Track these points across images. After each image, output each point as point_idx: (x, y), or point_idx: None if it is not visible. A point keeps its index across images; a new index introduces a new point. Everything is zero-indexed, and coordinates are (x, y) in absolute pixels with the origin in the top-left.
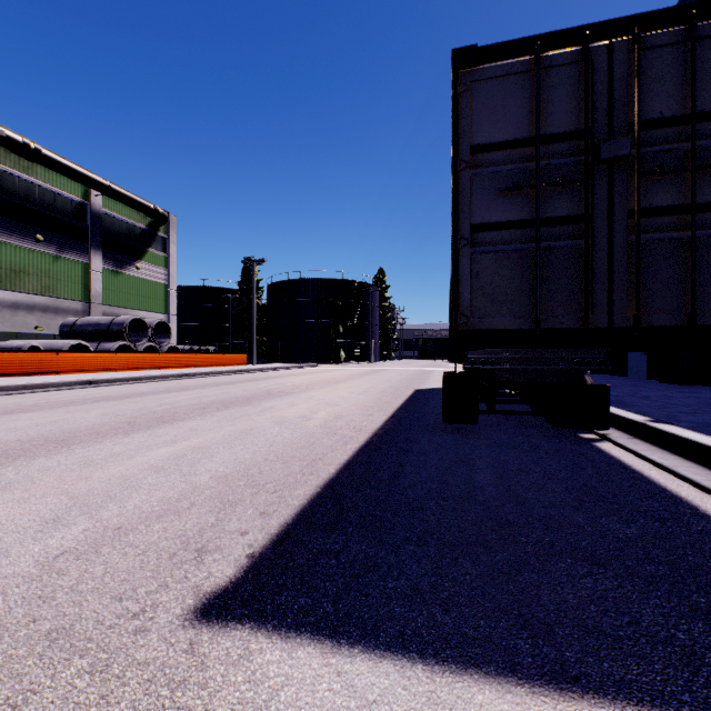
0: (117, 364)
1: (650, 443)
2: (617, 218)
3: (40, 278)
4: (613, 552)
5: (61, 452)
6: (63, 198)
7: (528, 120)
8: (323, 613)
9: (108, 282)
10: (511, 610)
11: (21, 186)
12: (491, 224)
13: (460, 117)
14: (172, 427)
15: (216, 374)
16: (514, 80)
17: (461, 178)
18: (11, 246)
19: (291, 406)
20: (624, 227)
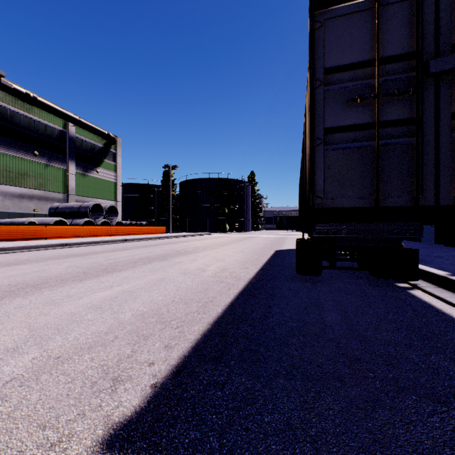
0: (83, 233)
1: (452, 292)
2: (442, 119)
3: (37, 178)
4: (450, 390)
5: (34, 294)
6: (51, 128)
7: (369, 46)
8: (210, 449)
9: (79, 181)
10: (374, 451)
11: (25, 120)
12: (340, 128)
13: (316, 47)
14: (112, 275)
15: (145, 240)
16: (358, 16)
17: (316, 93)
18: (19, 158)
19: (193, 261)
20: (449, 126)
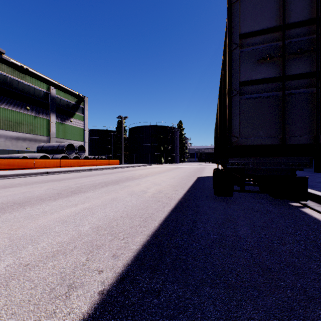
0: (60, 164)
1: None
2: None
3: (28, 126)
4: None
5: (18, 210)
6: (38, 90)
7: (276, 15)
8: None
9: (58, 128)
10: None
11: (20, 85)
12: (252, 81)
13: (233, 17)
14: (78, 196)
15: (104, 169)
16: None
17: (233, 54)
18: (16, 112)
19: (137, 185)
20: None
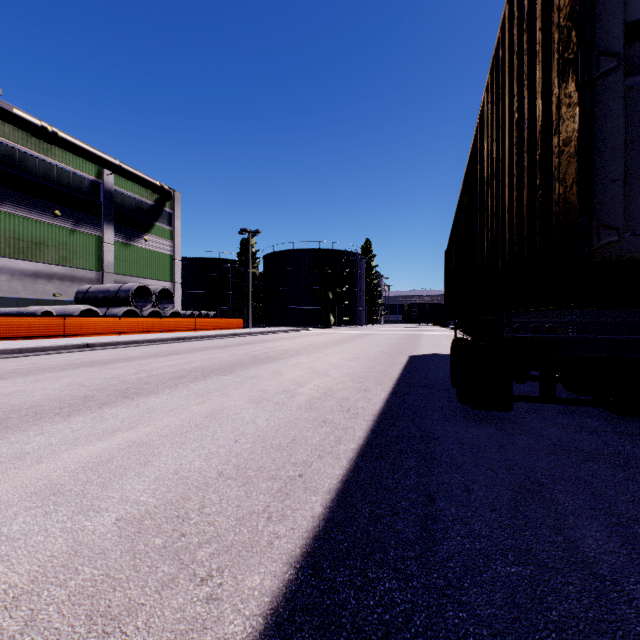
0: (121, 328)
1: None
2: None
3: (58, 249)
4: None
5: None
6: (79, 177)
7: None
8: None
9: (119, 253)
10: None
11: (41, 166)
12: None
13: None
14: (129, 405)
15: (211, 338)
16: None
17: None
18: (32, 220)
19: (276, 375)
20: None
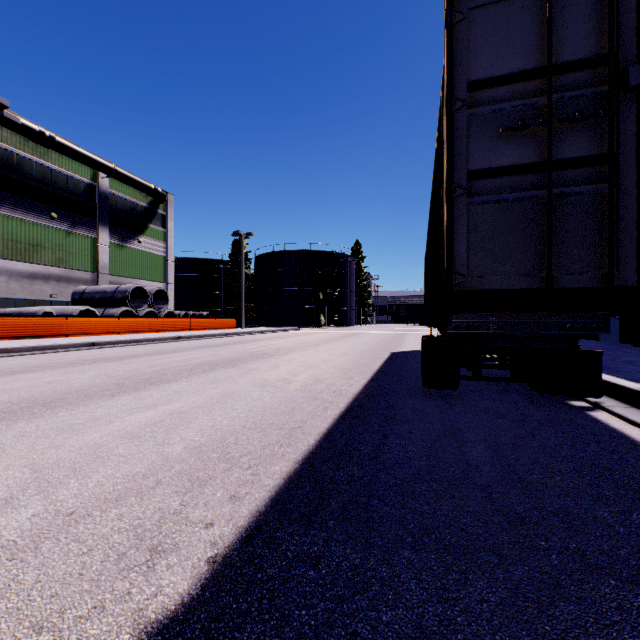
0: (119, 328)
1: None
2: None
3: (55, 251)
4: None
5: (44, 416)
6: (75, 180)
7: (536, 48)
8: None
9: (114, 255)
10: None
11: (38, 170)
12: (492, 170)
13: (455, 50)
14: (157, 389)
15: (207, 337)
16: (520, 3)
17: (456, 119)
18: (29, 223)
19: (273, 368)
20: None
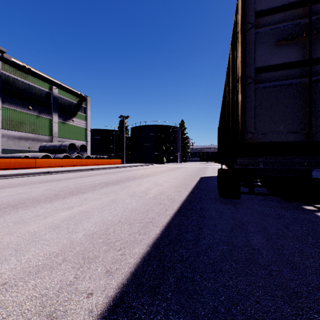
0: (62, 164)
1: None
2: None
3: (30, 125)
4: None
5: (10, 213)
6: (41, 90)
7: None
8: None
9: (60, 127)
10: None
11: (22, 85)
12: (270, 67)
13: None
14: (75, 197)
15: (106, 169)
16: None
17: (247, 35)
18: (18, 111)
19: (138, 185)
20: None
